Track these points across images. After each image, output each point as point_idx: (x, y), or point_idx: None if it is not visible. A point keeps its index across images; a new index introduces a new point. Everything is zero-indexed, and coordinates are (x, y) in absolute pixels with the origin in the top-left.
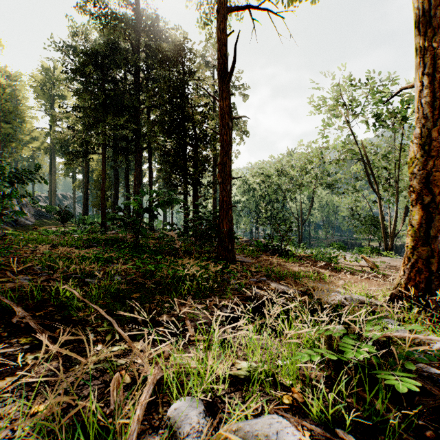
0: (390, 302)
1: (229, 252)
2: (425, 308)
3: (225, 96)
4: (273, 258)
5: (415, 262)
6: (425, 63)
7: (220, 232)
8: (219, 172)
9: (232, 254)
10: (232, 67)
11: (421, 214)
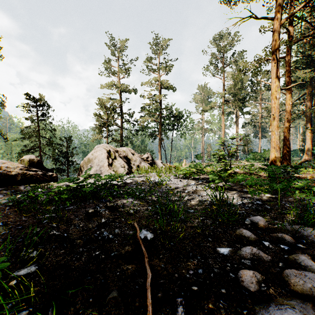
0: None
1: None
2: None
3: None
4: None
5: None
6: None
7: None
8: None
9: None
10: None
11: None
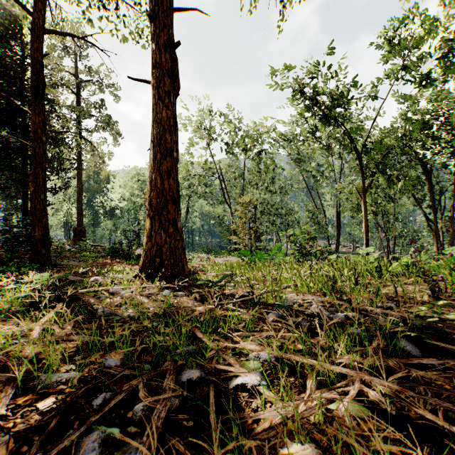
0: (134, 277)
1: (44, 256)
2: (149, 277)
3: (39, 112)
4: (102, 260)
5: (147, 251)
6: (152, 135)
7: (32, 237)
8: (32, 182)
9: (46, 258)
10: (42, 88)
11: (150, 223)
